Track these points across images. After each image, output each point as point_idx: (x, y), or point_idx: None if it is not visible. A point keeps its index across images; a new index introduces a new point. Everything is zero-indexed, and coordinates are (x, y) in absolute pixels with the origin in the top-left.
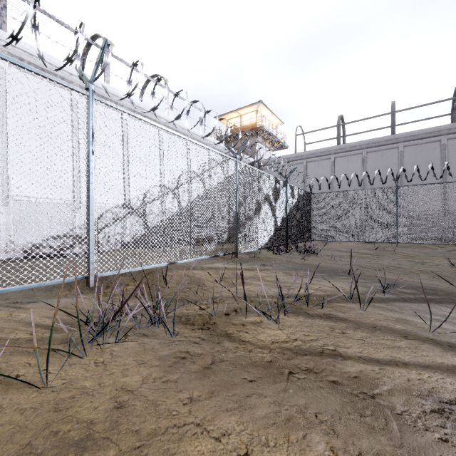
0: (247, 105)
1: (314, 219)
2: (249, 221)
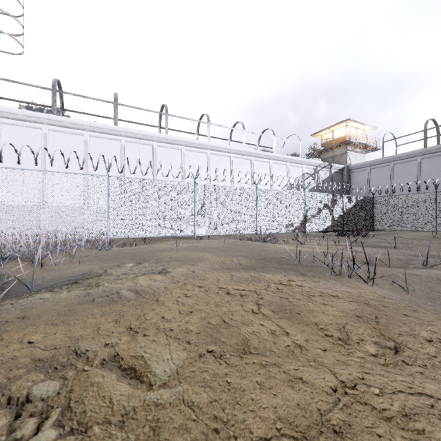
0: (337, 124)
1: (375, 215)
2: (313, 218)
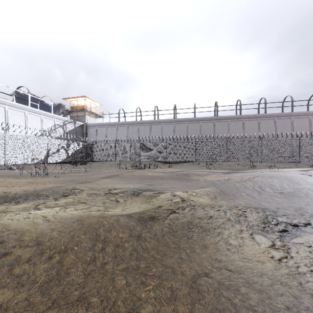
0: (79, 97)
1: (94, 153)
2: (54, 154)
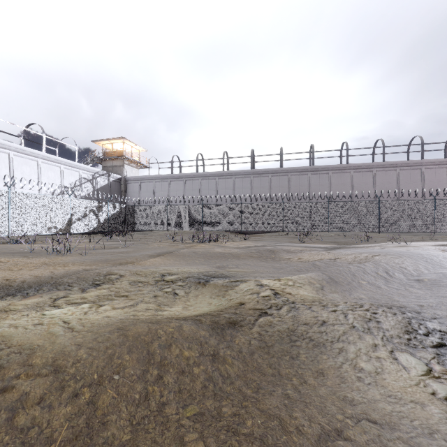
0: (116, 138)
1: (136, 219)
2: (79, 221)
